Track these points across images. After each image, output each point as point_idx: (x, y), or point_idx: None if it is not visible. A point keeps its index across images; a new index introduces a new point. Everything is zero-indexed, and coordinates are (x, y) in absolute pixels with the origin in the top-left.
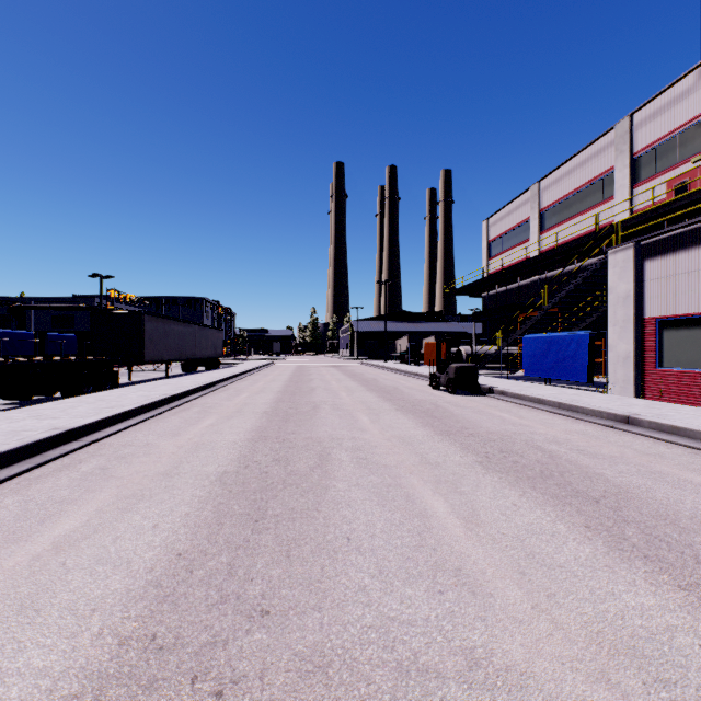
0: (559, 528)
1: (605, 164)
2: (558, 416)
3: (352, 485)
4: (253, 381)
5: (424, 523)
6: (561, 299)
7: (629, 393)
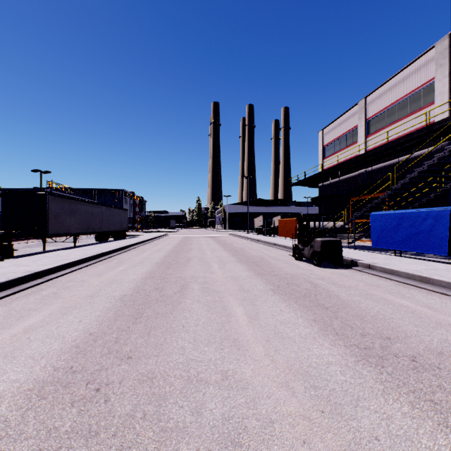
0: None
1: (424, 78)
2: None
3: None
4: (141, 251)
5: None
6: (411, 179)
7: None
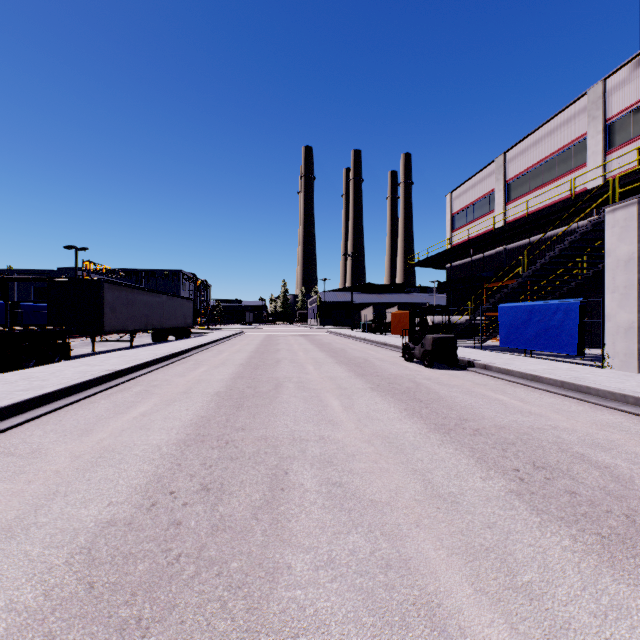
0: None
1: (575, 132)
2: (567, 399)
3: (320, 565)
4: (218, 352)
5: None
6: (543, 265)
7: (632, 369)
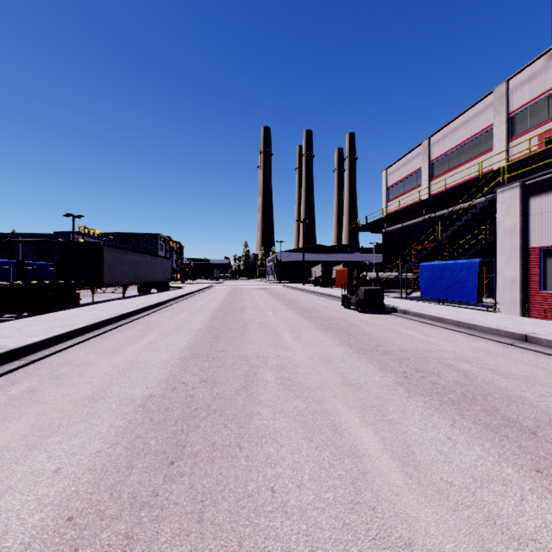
0: (508, 473)
1: (485, 122)
2: (458, 334)
3: (276, 412)
4: (194, 301)
5: (356, 465)
6: (453, 232)
7: (515, 313)
